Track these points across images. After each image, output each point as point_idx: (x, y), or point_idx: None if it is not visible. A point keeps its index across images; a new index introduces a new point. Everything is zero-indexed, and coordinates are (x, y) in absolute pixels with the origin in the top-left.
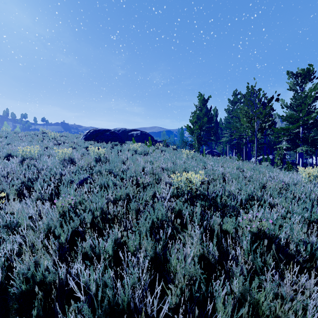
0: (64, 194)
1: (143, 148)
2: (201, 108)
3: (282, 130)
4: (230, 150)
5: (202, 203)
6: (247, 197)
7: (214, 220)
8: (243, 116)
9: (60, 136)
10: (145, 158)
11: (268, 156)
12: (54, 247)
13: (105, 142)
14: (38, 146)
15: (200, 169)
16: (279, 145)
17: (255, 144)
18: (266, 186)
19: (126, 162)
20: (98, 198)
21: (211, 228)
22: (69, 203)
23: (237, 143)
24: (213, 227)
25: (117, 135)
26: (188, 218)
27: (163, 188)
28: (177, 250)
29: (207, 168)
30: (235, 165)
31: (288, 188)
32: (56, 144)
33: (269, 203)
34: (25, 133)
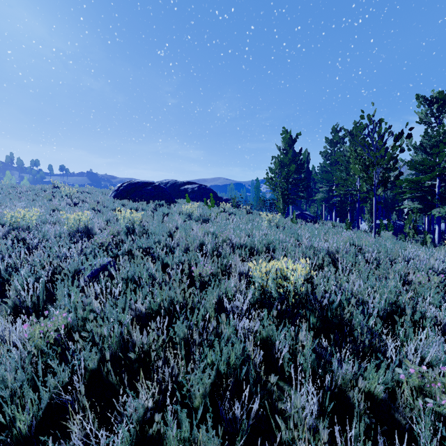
0: (62, 296)
1: (201, 210)
2: (287, 151)
3: (409, 183)
4: (326, 211)
5: (309, 320)
6: (387, 305)
7: (345, 371)
8: (355, 161)
9: (79, 192)
10: (205, 228)
11: (389, 222)
12: (4, 442)
13: (145, 201)
14: (42, 208)
15: (293, 246)
16: (404, 206)
17: (374, 204)
18: (407, 279)
19: (175, 233)
20: (116, 312)
21: (341, 392)
22: (56, 327)
23: (340, 202)
24: (343, 385)
25: (163, 191)
26: (292, 368)
27: (235, 286)
28: (271, 445)
29: (304, 244)
30: (347, 239)
31: (444, 281)
32: (71, 205)
33: (429, 318)
34: (27, 188)
